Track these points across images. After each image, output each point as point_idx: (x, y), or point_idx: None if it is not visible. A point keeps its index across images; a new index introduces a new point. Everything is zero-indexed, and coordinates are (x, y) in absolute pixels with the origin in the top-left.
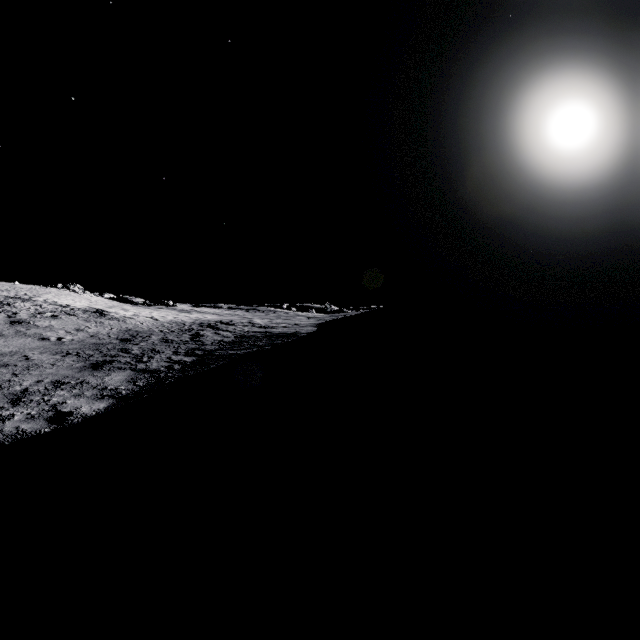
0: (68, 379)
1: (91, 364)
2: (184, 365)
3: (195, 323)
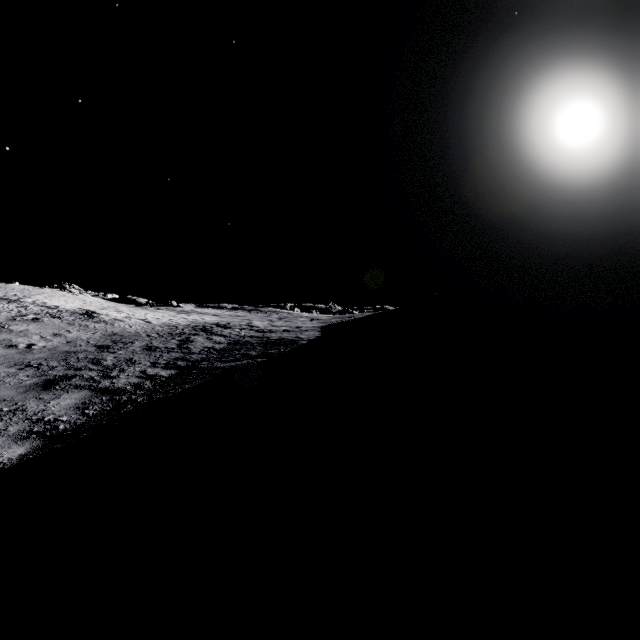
0: (2, 404)
1: (45, 381)
2: (157, 382)
3: (189, 326)
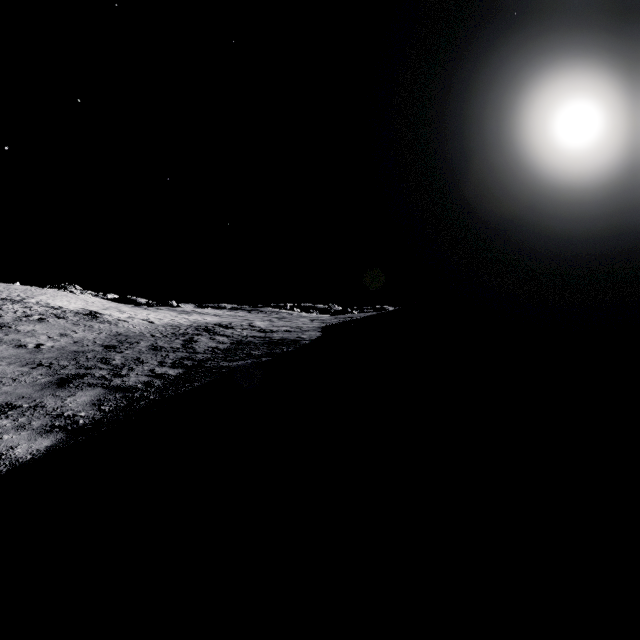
0: (22, 401)
1: (59, 379)
2: (166, 380)
3: (192, 326)
